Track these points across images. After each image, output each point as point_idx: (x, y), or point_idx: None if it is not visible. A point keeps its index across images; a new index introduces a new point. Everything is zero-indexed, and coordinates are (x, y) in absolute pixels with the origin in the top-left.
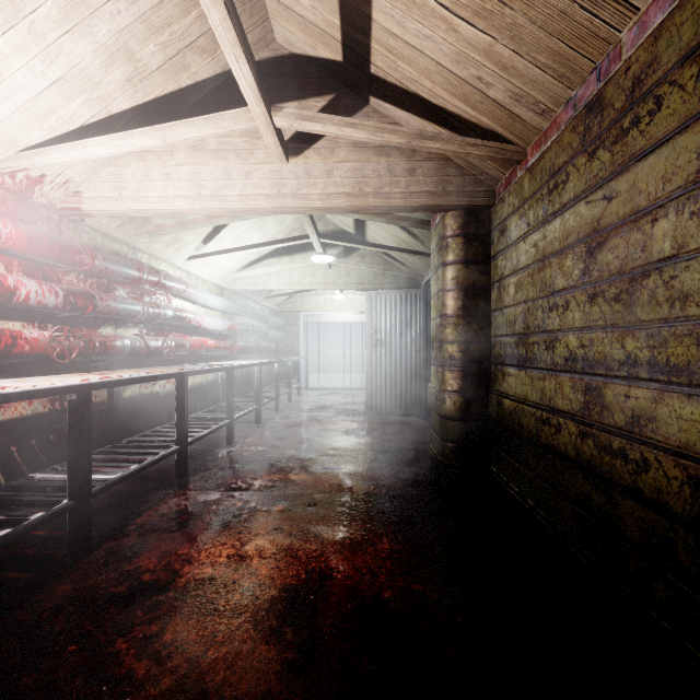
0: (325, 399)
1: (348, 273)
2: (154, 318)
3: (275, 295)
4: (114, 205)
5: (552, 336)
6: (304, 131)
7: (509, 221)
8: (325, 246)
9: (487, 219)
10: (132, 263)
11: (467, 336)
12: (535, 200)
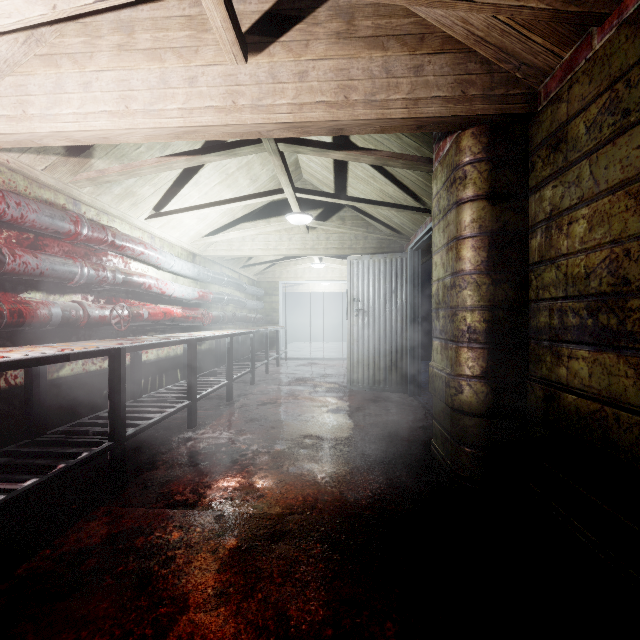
0: (303, 371)
1: (327, 238)
2: (100, 282)
3: (252, 264)
4: (17, 126)
5: None
6: (268, 19)
7: (571, 125)
8: (303, 209)
9: (522, 136)
10: (66, 213)
11: (494, 300)
12: None
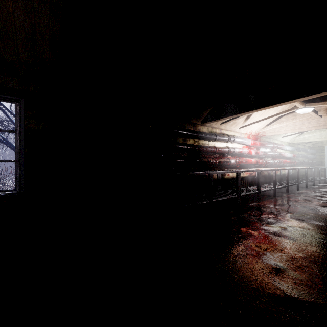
0: None
1: None
2: (275, 155)
3: (311, 141)
4: (273, 134)
5: None
6: None
7: None
8: None
9: None
10: (271, 143)
11: None
12: None
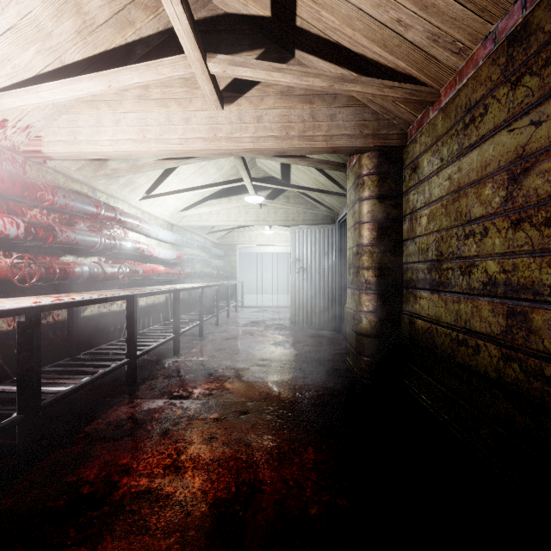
0: (257, 316)
1: (276, 212)
2: (111, 248)
3: (216, 231)
4: (70, 147)
5: (469, 262)
6: (237, 82)
7: (421, 159)
8: (257, 190)
9: (399, 159)
10: (91, 200)
11: (381, 263)
12: (449, 136)
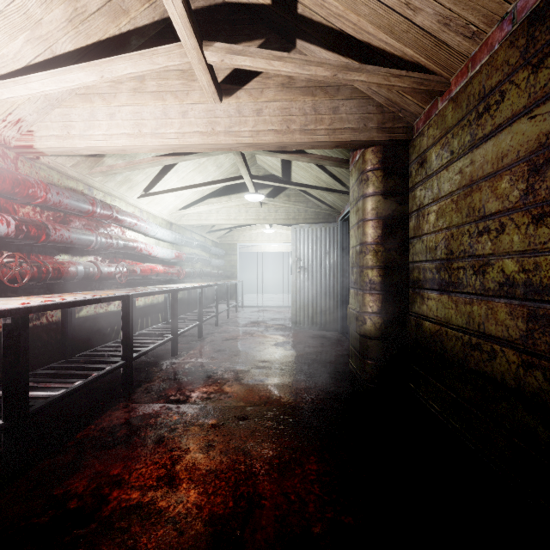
0: (257, 316)
1: (276, 211)
2: (107, 247)
3: (216, 230)
4: (63, 142)
5: (483, 260)
6: (236, 74)
7: (428, 152)
8: (257, 188)
9: (404, 153)
10: (86, 198)
11: (386, 262)
12: (460, 127)
